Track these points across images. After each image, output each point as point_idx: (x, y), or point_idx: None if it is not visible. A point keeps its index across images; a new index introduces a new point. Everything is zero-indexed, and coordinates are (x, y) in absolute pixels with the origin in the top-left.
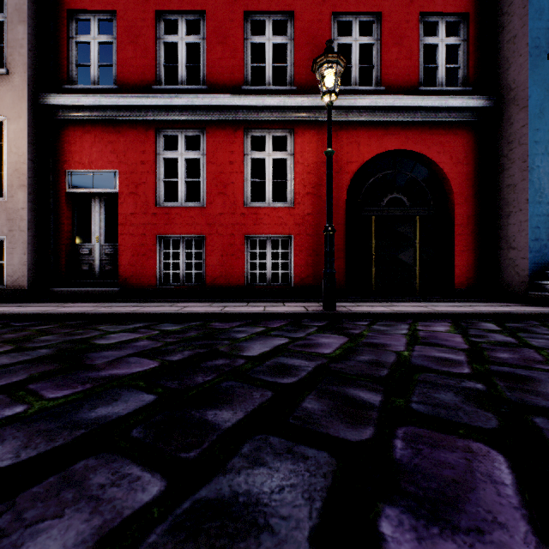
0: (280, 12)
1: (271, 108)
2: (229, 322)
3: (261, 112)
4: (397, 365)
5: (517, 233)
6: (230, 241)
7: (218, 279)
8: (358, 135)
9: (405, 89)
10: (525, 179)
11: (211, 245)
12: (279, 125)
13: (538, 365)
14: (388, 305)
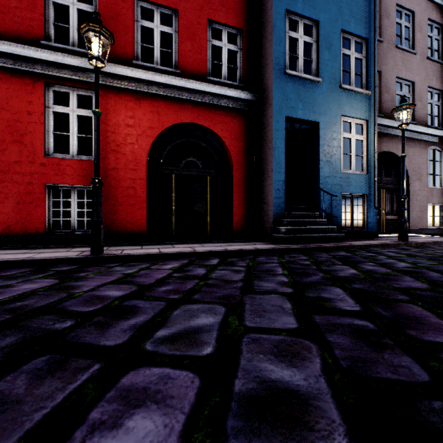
0: None
1: (73, 67)
2: None
3: (62, 69)
4: (34, 310)
5: (268, 193)
6: (28, 189)
7: (13, 226)
8: (158, 106)
9: (197, 76)
10: (271, 155)
11: (5, 193)
12: (83, 85)
13: (171, 295)
14: (166, 247)
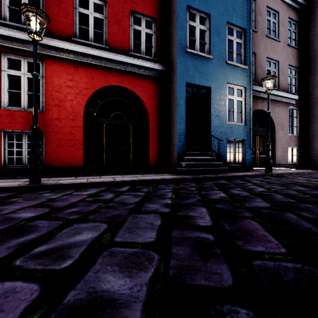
0: None
1: (24, 41)
2: None
3: (15, 42)
4: None
5: (173, 138)
6: None
7: None
8: (92, 72)
9: (122, 51)
10: (176, 110)
11: None
12: (32, 55)
13: (72, 216)
14: (94, 178)
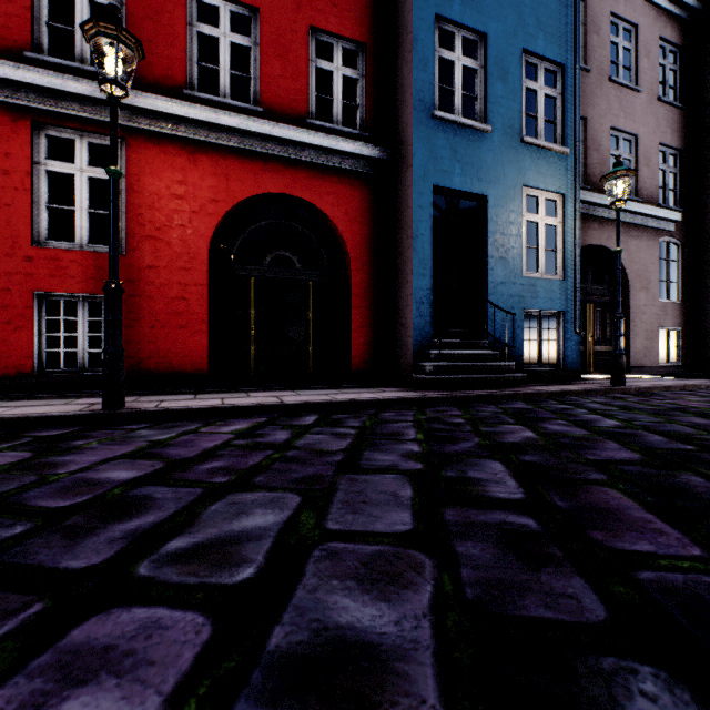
0: None
1: (81, 98)
2: None
3: (63, 101)
4: None
5: (406, 308)
6: (3, 300)
7: None
8: (227, 165)
9: (291, 118)
10: (411, 247)
11: None
12: (98, 128)
13: (217, 478)
14: (235, 397)
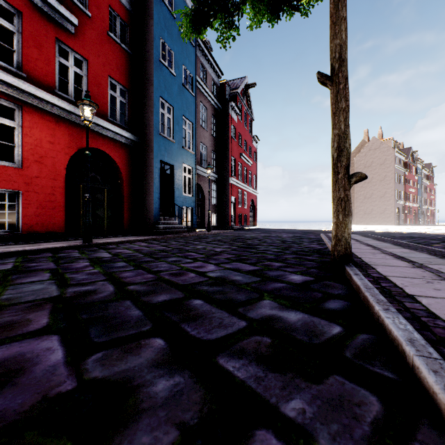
0: (9, 3)
1: (3, 81)
2: (37, 254)
3: None
4: (157, 250)
5: (150, 205)
6: None
7: None
8: (74, 131)
9: (101, 115)
10: (153, 182)
11: None
12: (8, 98)
13: (180, 246)
14: (106, 239)
